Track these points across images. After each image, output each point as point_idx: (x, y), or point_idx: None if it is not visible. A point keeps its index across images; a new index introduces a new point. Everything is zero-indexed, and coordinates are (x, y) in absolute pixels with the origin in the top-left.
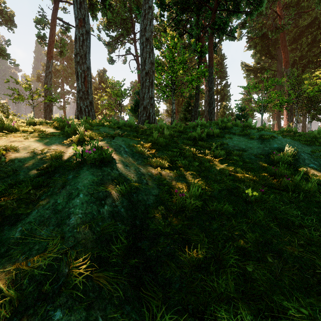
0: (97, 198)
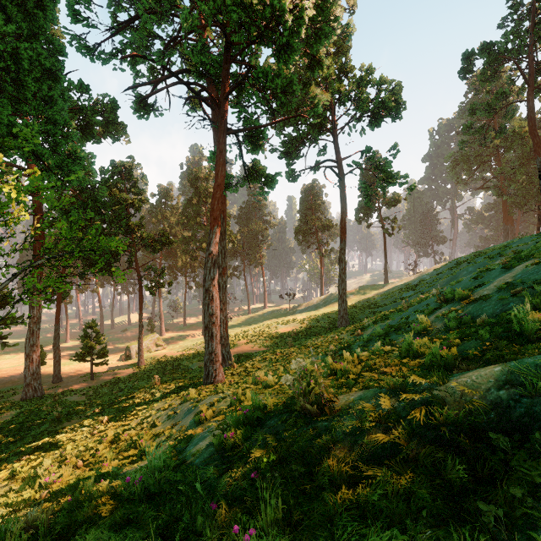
0: (508, 380)
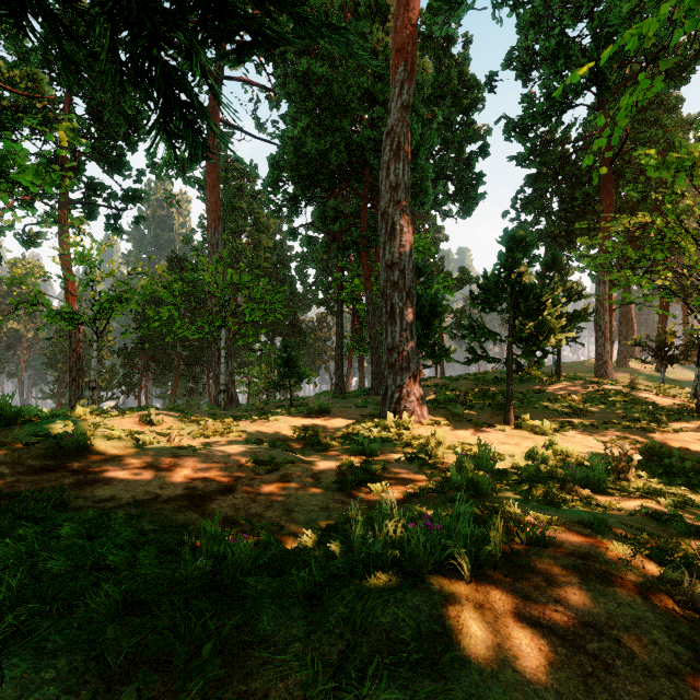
0: None
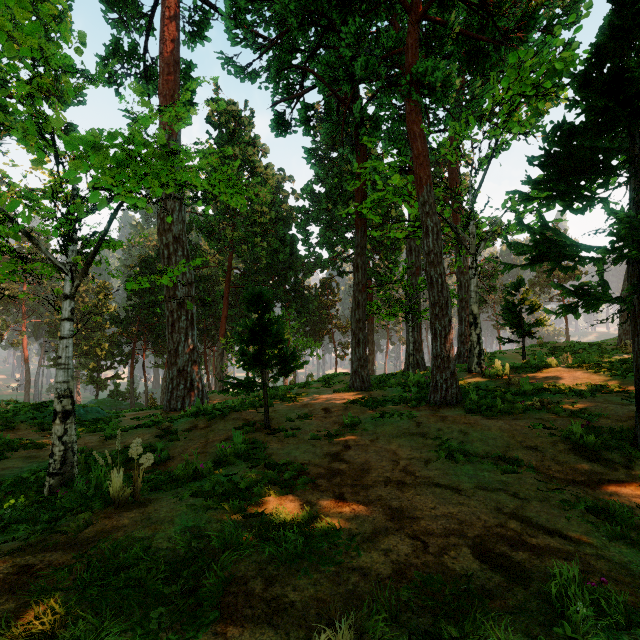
0: None
